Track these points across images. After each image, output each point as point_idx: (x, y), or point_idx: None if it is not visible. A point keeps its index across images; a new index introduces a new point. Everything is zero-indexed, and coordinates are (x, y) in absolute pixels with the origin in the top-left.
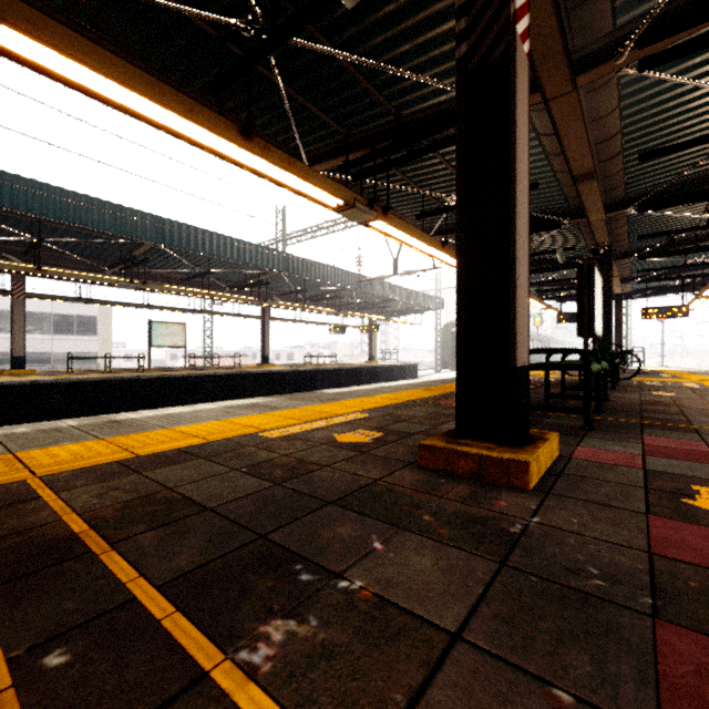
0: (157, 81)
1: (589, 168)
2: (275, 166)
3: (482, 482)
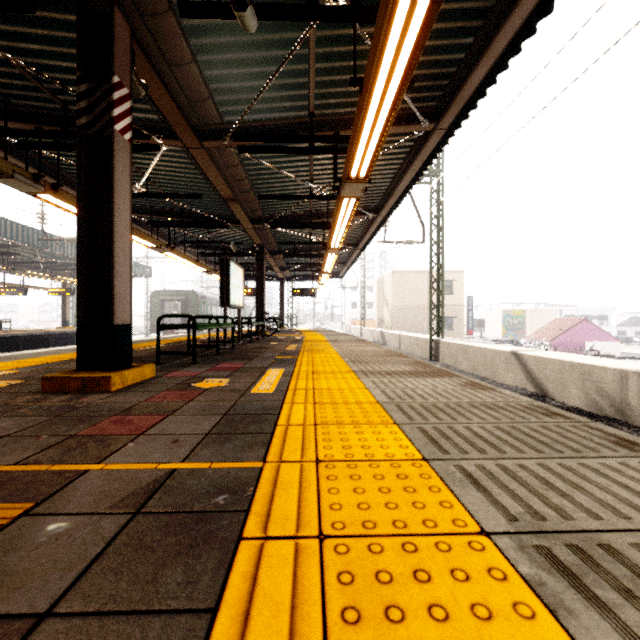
0: None
1: (231, 196)
2: None
3: (85, 393)
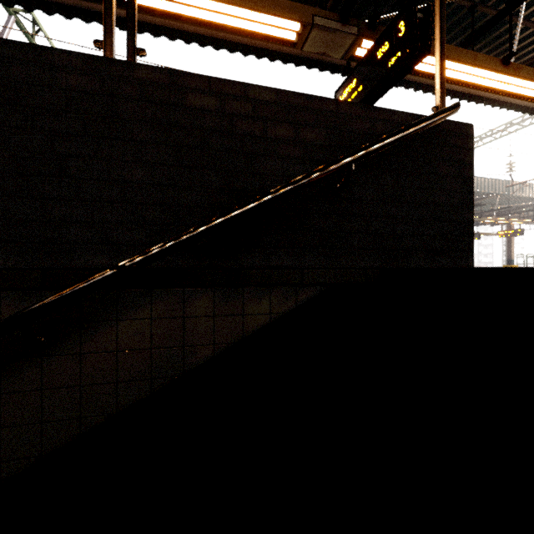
0: (457, 48)
1: None
2: (523, 80)
3: None
